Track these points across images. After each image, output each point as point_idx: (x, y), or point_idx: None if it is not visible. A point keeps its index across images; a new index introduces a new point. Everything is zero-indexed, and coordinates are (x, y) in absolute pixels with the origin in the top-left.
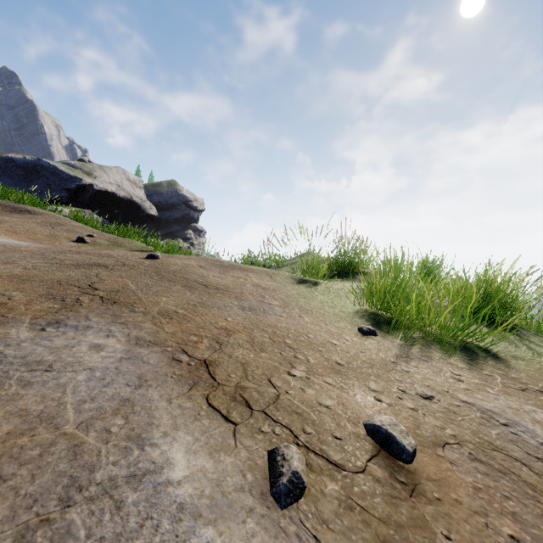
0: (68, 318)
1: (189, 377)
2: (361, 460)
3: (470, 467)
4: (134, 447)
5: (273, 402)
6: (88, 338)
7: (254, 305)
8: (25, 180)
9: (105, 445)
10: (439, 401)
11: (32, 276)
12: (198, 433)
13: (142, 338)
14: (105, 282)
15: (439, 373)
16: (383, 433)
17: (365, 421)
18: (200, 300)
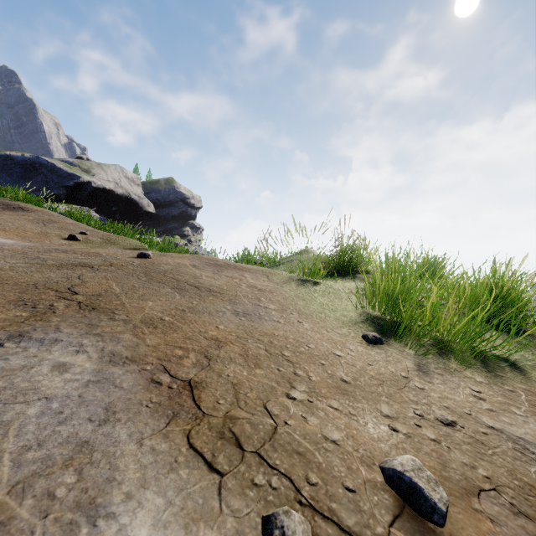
0: (34, 329)
1: (169, 405)
2: (381, 524)
3: (516, 525)
4: (83, 521)
5: (269, 438)
6: (53, 356)
7: (249, 309)
8: (24, 177)
9: (43, 519)
10: (463, 428)
11: (7, 278)
12: (173, 491)
13: (118, 353)
14: (87, 285)
15: (456, 390)
16: (407, 482)
17: (381, 461)
18: (190, 305)
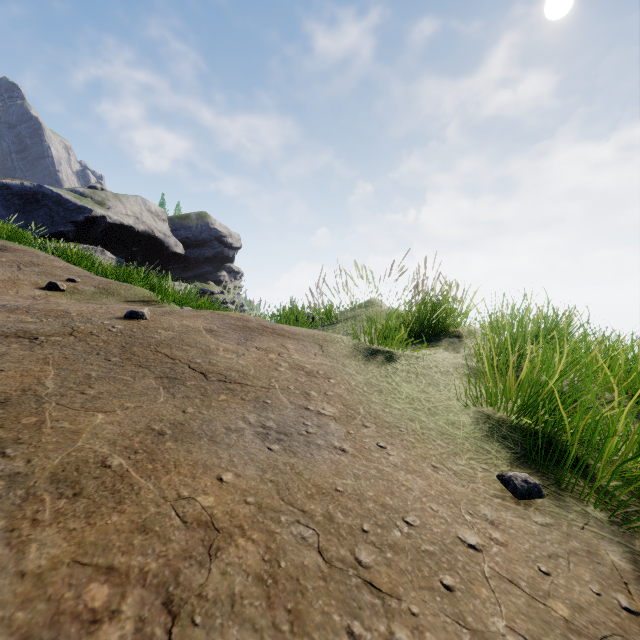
0: None
1: None
2: None
3: None
4: None
5: None
6: None
7: (289, 419)
8: (23, 211)
9: None
10: None
11: None
12: None
13: None
14: None
15: None
16: None
17: None
18: (179, 417)
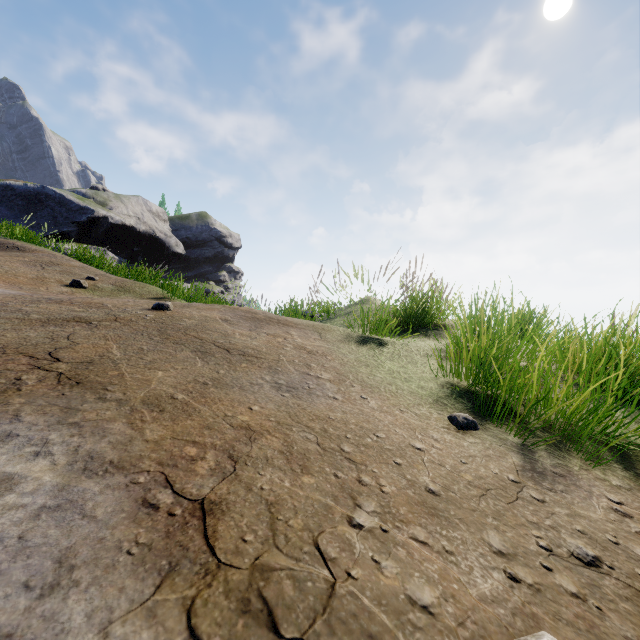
0: None
1: (164, 549)
2: None
3: None
4: None
5: (323, 607)
6: None
7: (296, 380)
8: (27, 211)
9: None
10: (613, 570)
11: None
12: None
13: (99, 455)
14: (77, 348)
15: (589, 501)
16: None
17: None
18: (215, 375)
